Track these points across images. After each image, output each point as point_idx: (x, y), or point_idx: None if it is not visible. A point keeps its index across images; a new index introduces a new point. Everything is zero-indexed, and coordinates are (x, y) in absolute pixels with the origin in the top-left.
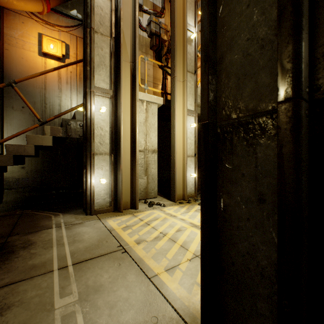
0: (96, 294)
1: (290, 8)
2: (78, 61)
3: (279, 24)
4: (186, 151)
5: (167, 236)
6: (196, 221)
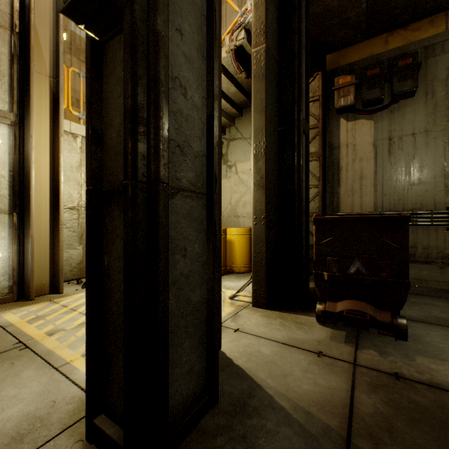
0: None
1: (128, 117)
2: None
3: (124, 125)
4: None
5: None
6: None
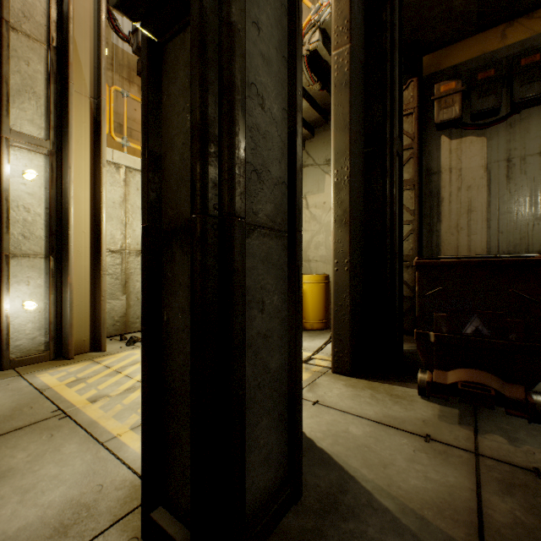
0: None
1: (197, 134)
2: None
3: (191, 144)
4: None
5: None
6: None
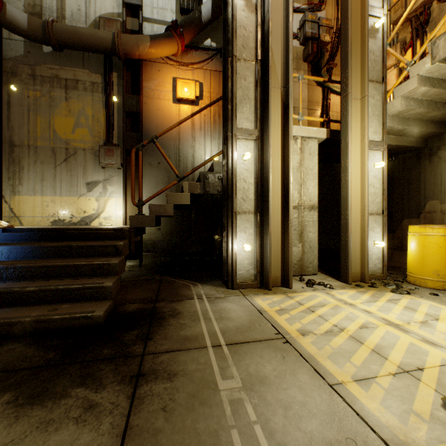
0: (262, 386)
1: None
2: (215, 101)
3: None
4: (366, 205)
5: (345, 332)
6: (392, 318)
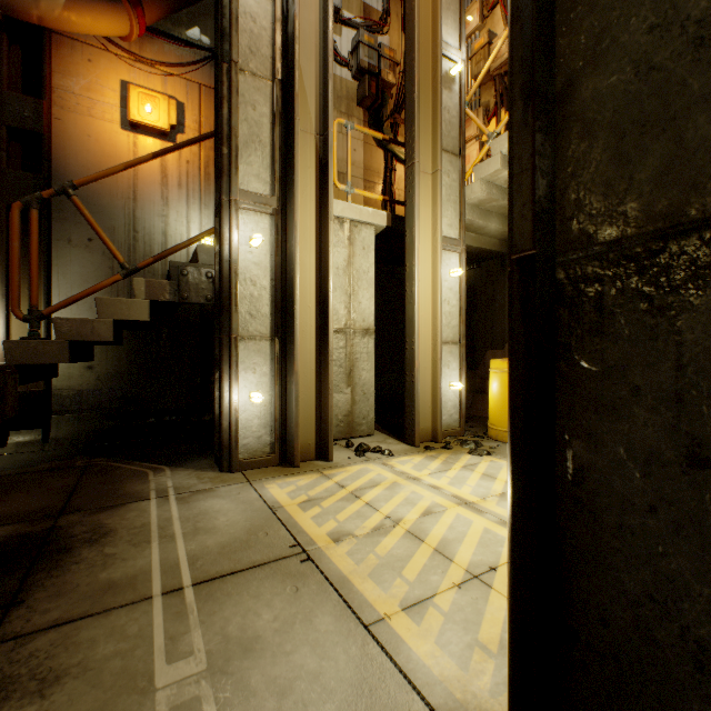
0: (247, 658)
1: None
2: (203, 137)
3: None
4: (439, 330)
5: (401, 525)
6: (466, 493)
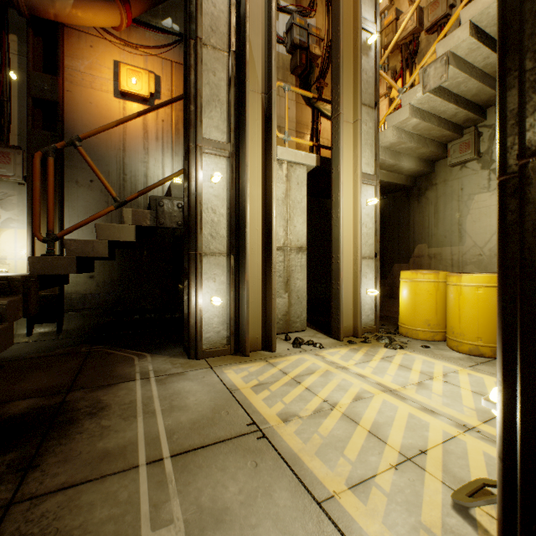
0: (219, 529)
1: None
2: (175, 99)
3: None
4: (359, 248)
5: (337, 408)
6: (388, 381)
